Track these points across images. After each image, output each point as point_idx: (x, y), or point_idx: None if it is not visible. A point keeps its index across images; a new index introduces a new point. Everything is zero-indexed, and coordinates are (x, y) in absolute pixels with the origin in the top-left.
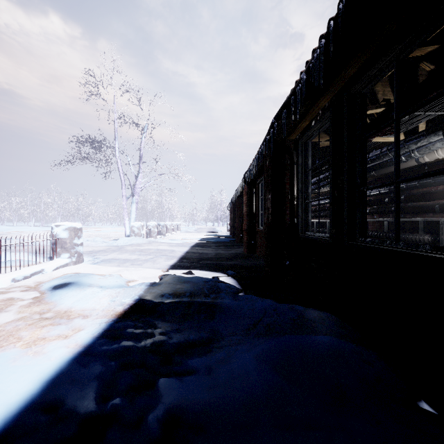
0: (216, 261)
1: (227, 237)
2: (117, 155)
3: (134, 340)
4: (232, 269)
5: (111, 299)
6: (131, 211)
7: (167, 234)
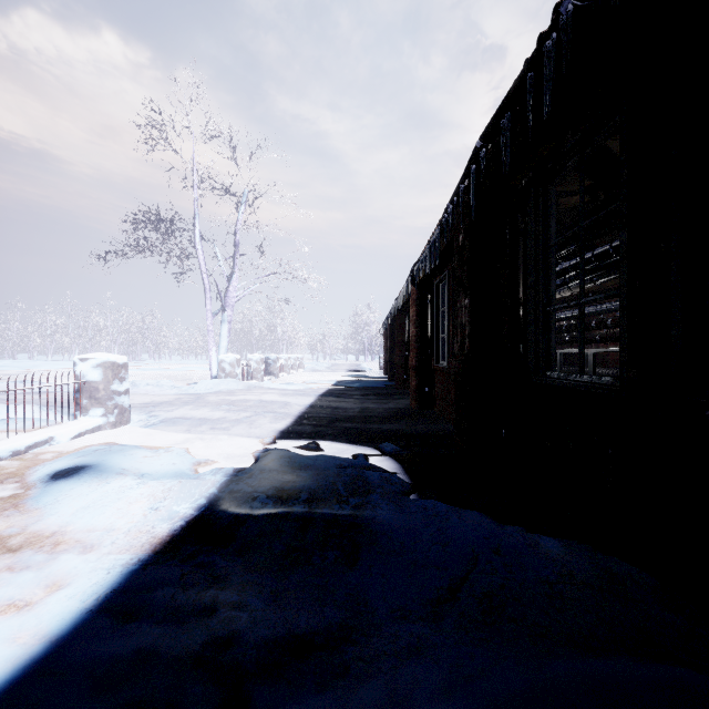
0: (362, 424)
1: (380, 380)
2: (198, 243)
3: (169, 628)
4: (392, 440)
5: (151, 505)
6: (220, 335)
7: (281, 373)
